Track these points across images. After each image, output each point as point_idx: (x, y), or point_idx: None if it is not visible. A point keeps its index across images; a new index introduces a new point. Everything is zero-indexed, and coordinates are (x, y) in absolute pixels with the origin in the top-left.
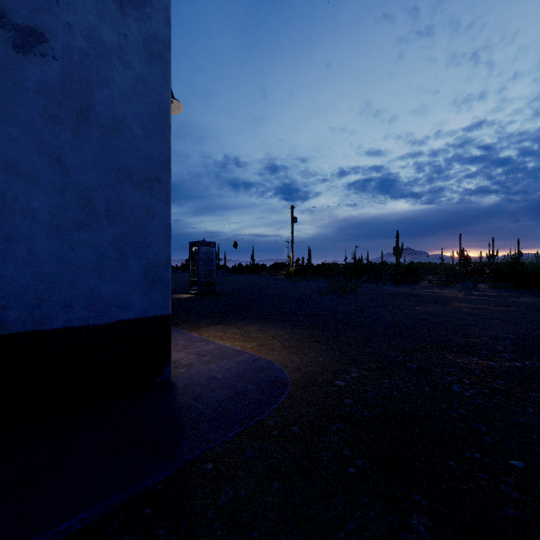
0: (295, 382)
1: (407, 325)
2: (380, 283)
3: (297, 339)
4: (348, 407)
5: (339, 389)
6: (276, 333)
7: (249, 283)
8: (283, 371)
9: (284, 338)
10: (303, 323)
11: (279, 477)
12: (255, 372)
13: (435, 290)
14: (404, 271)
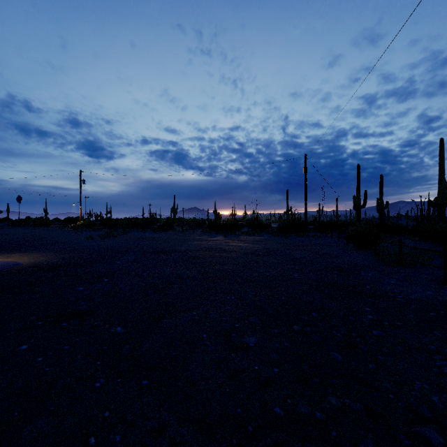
0: (24, 264)
1: (111, 248)
2: (146, 231)
3: (40, 256)
4: (41, 266)
5: (43, 263)
6: (29, 255)
7: (30, 234)
8: (21, 262)
9: (33, 256)
10: (52, 251)
11: (2, 274)
12: (4, 264)
13: (170, 235)
14: (164, 223)
